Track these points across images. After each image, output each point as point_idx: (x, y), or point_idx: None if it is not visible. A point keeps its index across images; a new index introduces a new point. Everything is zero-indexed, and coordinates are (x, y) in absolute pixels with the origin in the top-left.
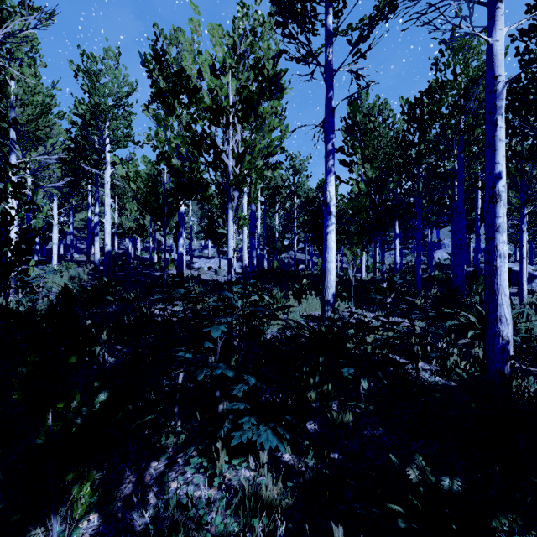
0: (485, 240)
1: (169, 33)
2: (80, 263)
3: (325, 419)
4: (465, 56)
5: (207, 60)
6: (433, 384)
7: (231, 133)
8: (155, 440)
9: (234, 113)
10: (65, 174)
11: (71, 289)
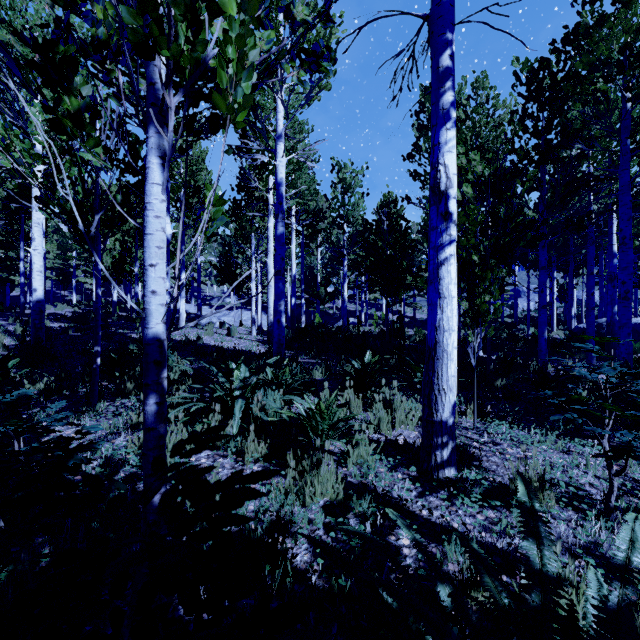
0: None
1: None
2: (27, 318)
3: None
4: None
5: None
6: None
7: None
8: None
9: None
10: None
11: None
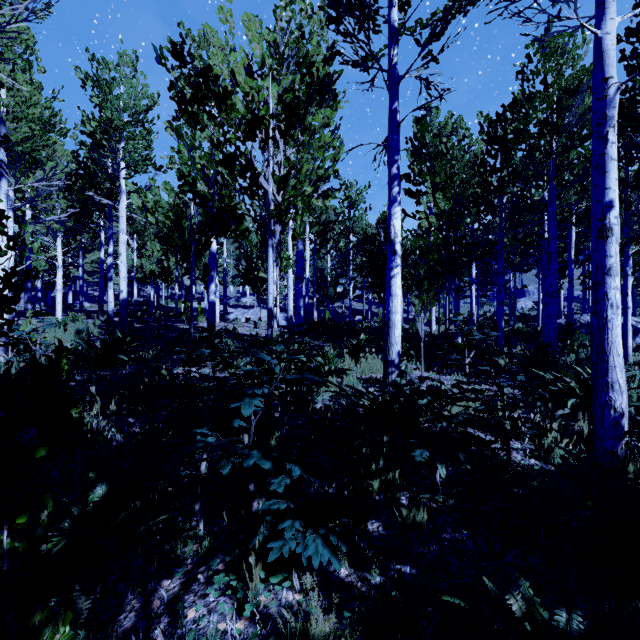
0: (592, 285)
1: (198, 35)
2: (91, 314)
3: (392, 516)
4: (557, 62)
5: (241, 59)
6: (529, 470)
7: (271, 152)
8: (170, 547)
9: (275, 126)
10: (72, 205)
11: (76, 346)
